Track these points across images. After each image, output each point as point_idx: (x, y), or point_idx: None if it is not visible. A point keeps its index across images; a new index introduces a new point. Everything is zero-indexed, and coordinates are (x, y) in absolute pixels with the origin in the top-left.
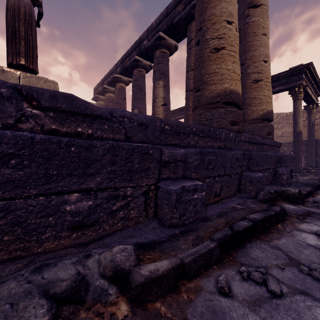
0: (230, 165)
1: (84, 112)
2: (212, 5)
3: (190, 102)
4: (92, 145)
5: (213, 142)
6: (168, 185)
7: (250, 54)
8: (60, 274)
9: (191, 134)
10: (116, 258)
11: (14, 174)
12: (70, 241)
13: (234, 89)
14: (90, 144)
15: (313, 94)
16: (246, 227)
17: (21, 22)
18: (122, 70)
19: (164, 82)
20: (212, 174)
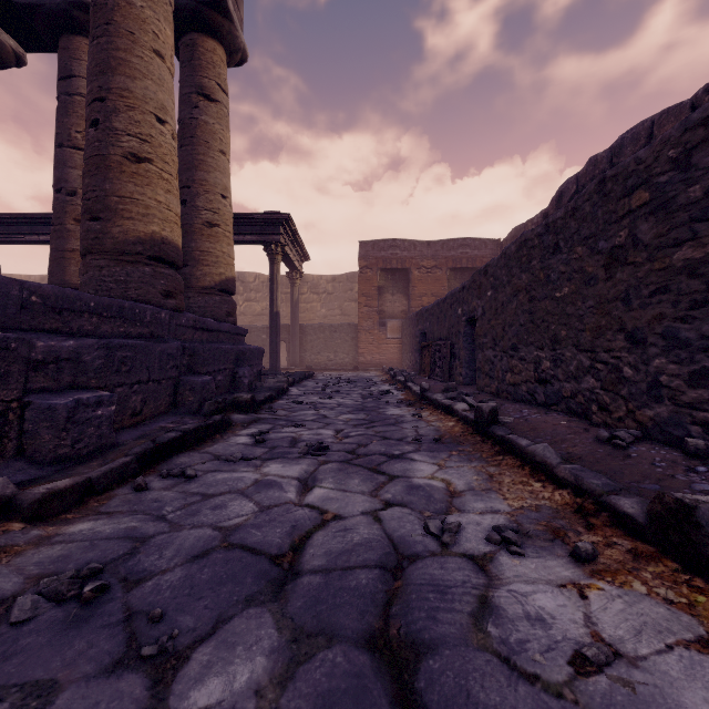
0: (160, 365)
1: None
2: (127, 72)
3: (70, 220)
4: None
5: (129, 326)
6: (47, 399)
7: (201, 175)
8: None
9: (87, 312)
10: None
11: None
12: None
13: (170, 238)
14: None
15: (296, 258)
16: (174, 438)
17: None
18: None
19: None
20: (127, 380)
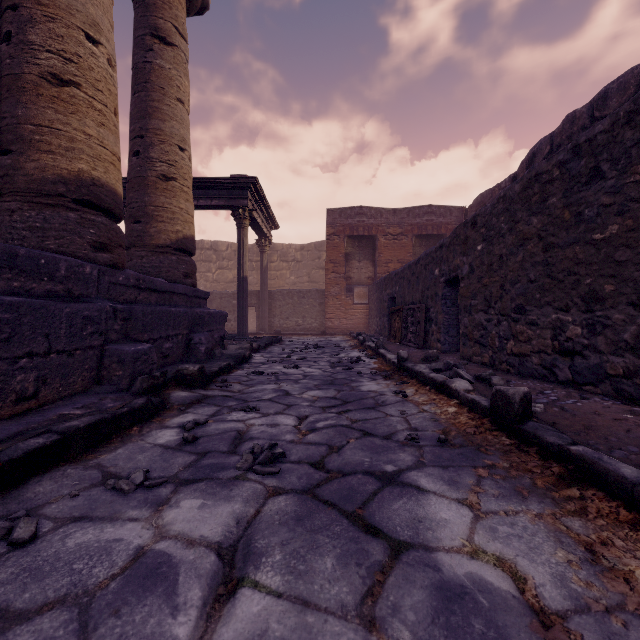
0: (70, 331)
1: None
2: None
3: None
4: None
5: (29, 281)
6: None
7: (155, 123)
8: None
9: None
10: None
11: None
12: None
13: (103, 180)
14: None
15: (265, 225)
16: (37, 448)
17: None
18: None
19: None
20: (5, 353)
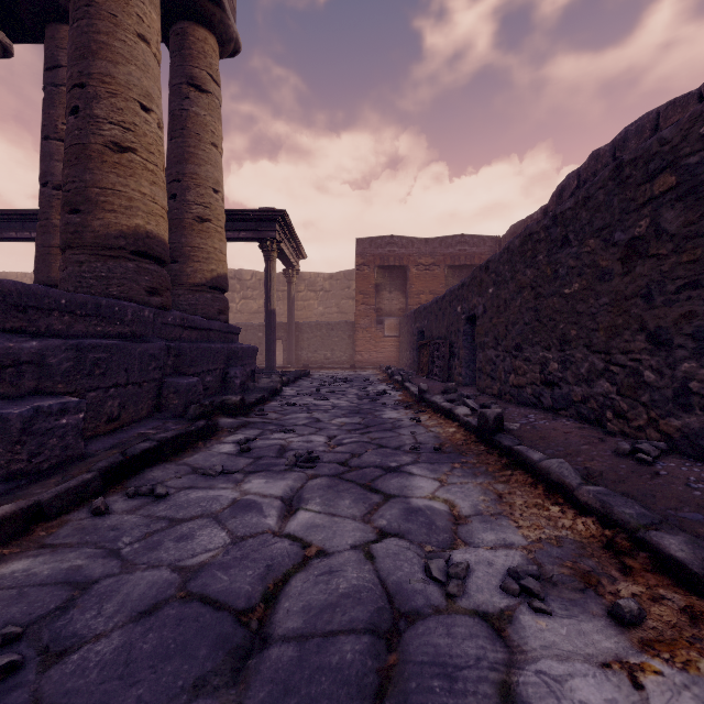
0: (140, 366)
1: None
2: (109, 56)
3: (56, 215)
4: None
5: (107, 325)
6: (0, 408)
7: (192, 168)
8: None
9: (57, 310)
10: None
11: None
12: None
13: (155, 232)
14: None
15: (292, 256)
16: (147, 449)
17: None
18: None
19: None
20: (102, 384)
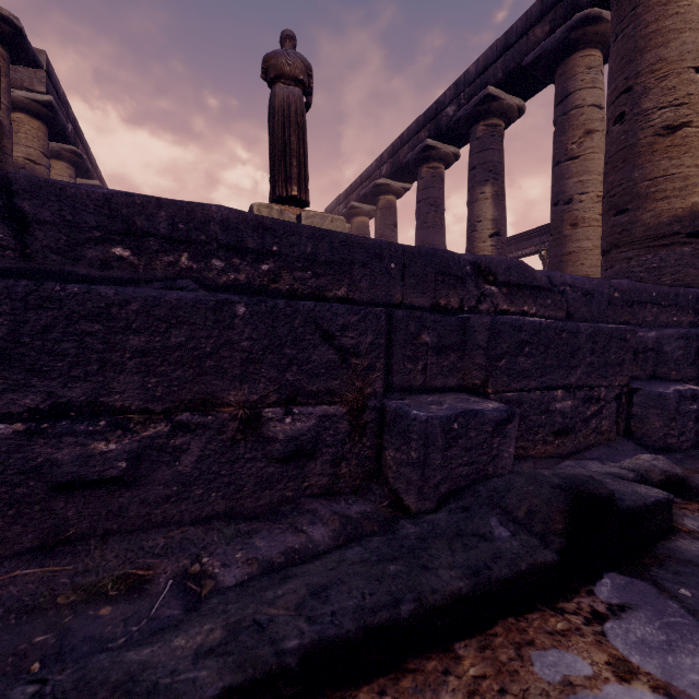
0: None
1: (530, 283)
2: (658, 42)
3: (566, 227)
4: (576, 329)
5: (681, 315)
6: (648, 387)
7: None
8: (609, 470)
9: (649, 302)
10: (655, 465)
11: (522, 364)
12: (551, 450)
13: None
14: (575, 328)
15: None
16: None
17: (292, 128)
18: (394, 170)
19: (494, 187)
20: (698, 374)
